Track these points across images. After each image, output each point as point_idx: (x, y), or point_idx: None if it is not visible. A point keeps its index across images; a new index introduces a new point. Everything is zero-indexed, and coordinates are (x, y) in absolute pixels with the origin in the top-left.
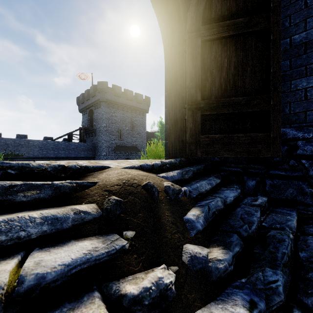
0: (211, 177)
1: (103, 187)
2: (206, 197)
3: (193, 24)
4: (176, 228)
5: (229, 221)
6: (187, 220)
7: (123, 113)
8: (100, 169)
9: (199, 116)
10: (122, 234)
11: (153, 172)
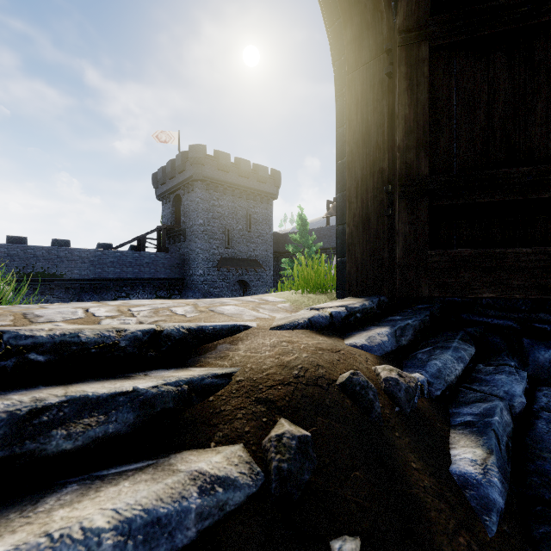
0: (454, 342)
1: (250, 388)
2: (459, 394)
3: (412, 13)
4: (450, 513)
5: (544, 467)
6: (463, 480)
7: (234, 200)
8: (230, 334)
9: (426, 210)
10: (330, 549)
11: (333, 333)
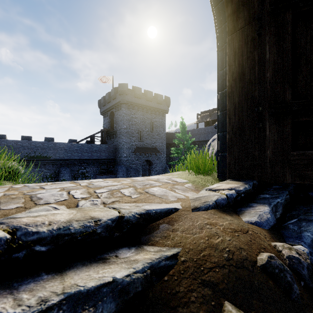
0: None
1: (194, 269)
2: None
3: None
4: None
5: None
6: None
7: (143, 114)
8: (166, 215)
9: (289, 124)
10: None
11: (229, 209)
